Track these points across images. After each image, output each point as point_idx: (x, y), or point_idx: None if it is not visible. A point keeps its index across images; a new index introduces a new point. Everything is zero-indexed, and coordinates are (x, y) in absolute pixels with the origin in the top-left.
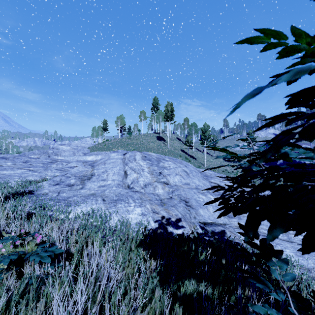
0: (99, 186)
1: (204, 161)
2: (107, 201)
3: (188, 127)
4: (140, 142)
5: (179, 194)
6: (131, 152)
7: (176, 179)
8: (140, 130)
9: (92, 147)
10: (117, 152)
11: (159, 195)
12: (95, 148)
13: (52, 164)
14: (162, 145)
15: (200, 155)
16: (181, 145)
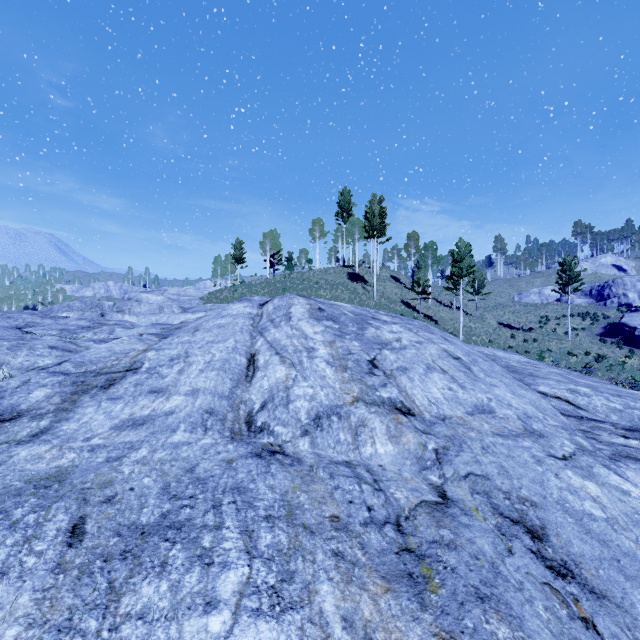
0: (121, 422)
1: (455, 326)
2: (86, 544)
3: (418, 253)
4: (312, 285)
5: (475, 471)
6: (280, 298)
7: (437, 390)
8: (311, 261)
9: (209, 297)
10: (249, 301)
11: (380, 479)
12: (214, 298)
13: (85, 331)
14: (360, 292)
15: (444, 313)
16: (403, 293)
